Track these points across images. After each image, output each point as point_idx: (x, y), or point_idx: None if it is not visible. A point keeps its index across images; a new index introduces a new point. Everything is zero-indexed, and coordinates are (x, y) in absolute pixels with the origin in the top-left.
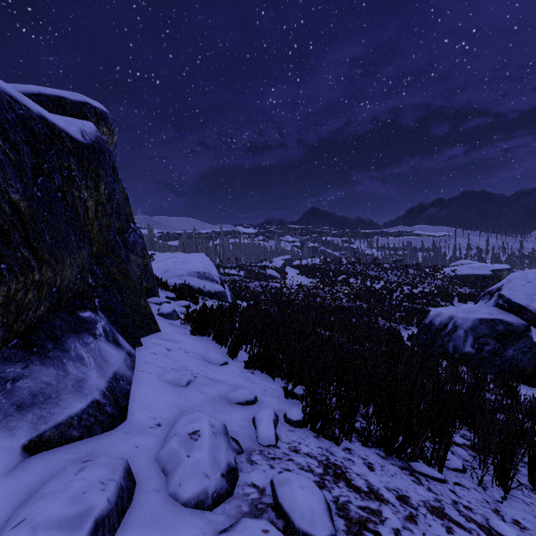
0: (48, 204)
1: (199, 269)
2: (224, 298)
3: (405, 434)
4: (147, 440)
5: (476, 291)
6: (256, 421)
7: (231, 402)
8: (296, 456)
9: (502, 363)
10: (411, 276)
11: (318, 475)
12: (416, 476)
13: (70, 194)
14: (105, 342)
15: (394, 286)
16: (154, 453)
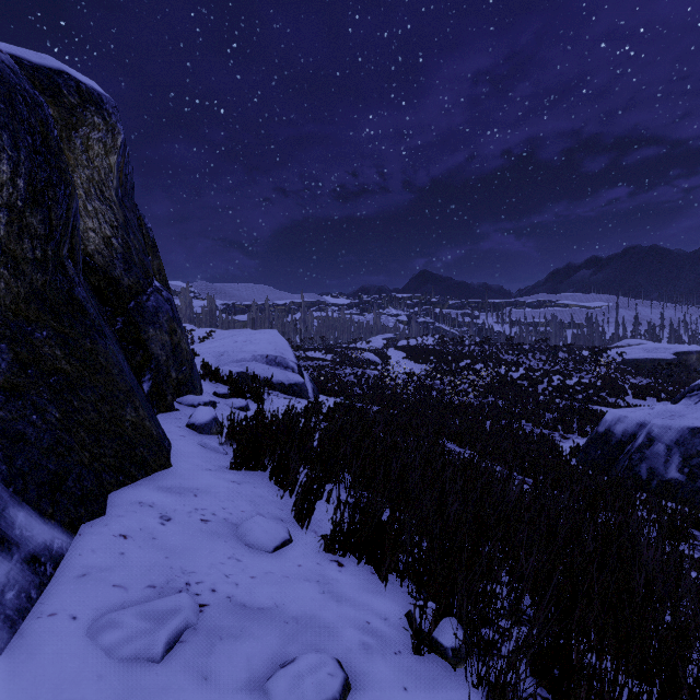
0: None
1: (268, 351)
2: (303, 393)
3: None
4: None
5: (657, 383)
6: None
7: None
8: None
9: None
10: (561, 362)
11: None
12: None
13: None
14: None
15: (539, 374)
16: None
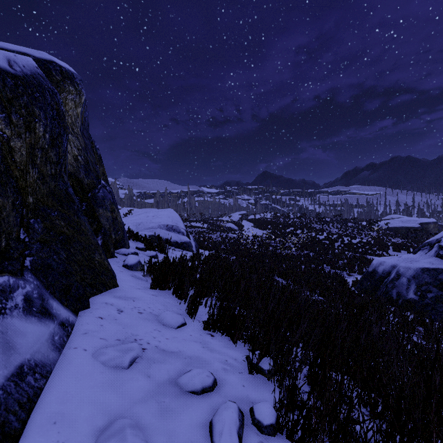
0: None
1: (168, 222)
2: (189, 248)
3: None
4: None
5: (408, 242)
6: (214, 434)
7: (183, 390)
8: None
9: None
10: (350, 229)
11: None
12: None
13: None
14: (22, 316)
15: (336, 236)
16: None
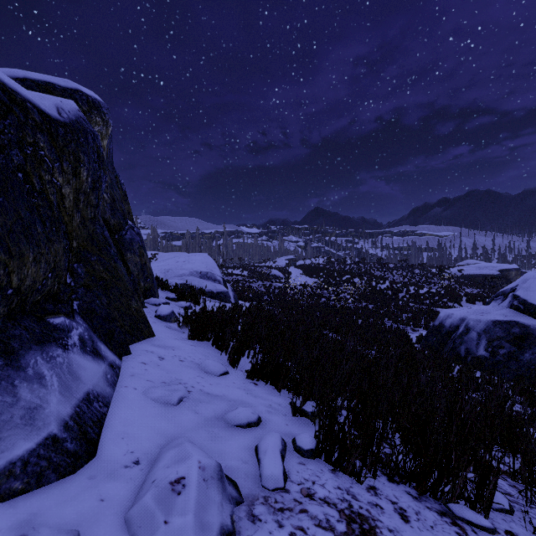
0: (1, 185)
1: (201, 268)
2: (227, 298)
3: (442, 468)
4: (118, 487)
5: (485, 292)
6: (260, 452)
7: (230, 424)
8: (311, 503)
9: (519, 367)
10: (417, 276)
11: (341, 535)
12: (460, 526)
13: (37, 177)
14: (80, 353)
15: (400, 286)
16: (124, 509)
